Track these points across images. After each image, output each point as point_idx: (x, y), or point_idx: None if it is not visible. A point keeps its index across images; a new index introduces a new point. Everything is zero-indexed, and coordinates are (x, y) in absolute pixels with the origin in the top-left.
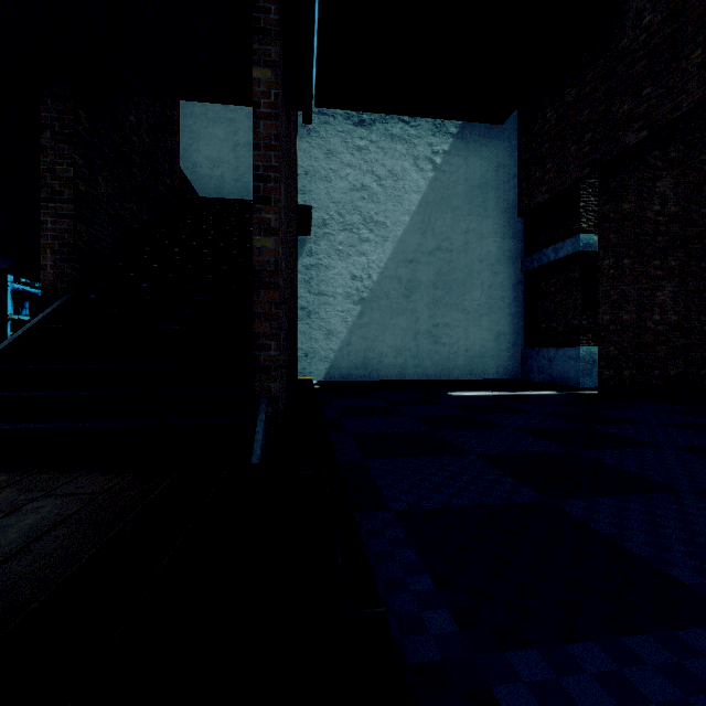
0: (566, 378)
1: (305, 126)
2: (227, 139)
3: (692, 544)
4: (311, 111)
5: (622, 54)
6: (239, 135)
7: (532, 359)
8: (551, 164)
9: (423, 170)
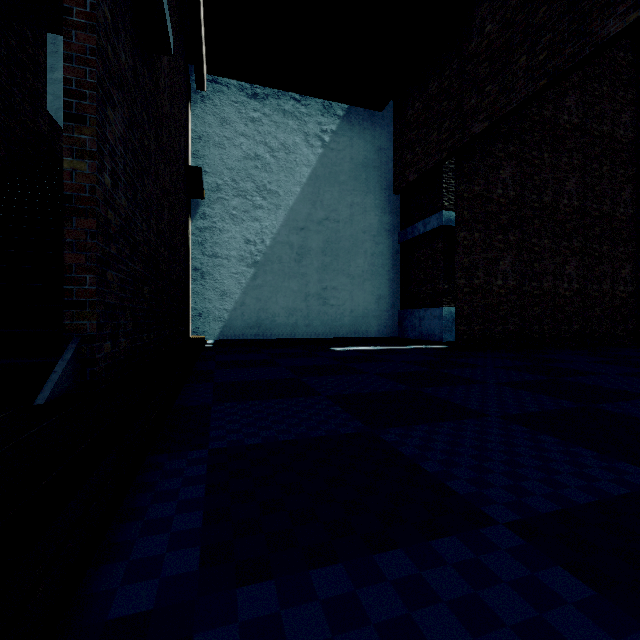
0: (432, 335)
1: (198, 92)
2: None
3: (479, 458)
4: (204, 78)
5: (471, 56)
6: None
7: (406, 319)
8: (418, 148)
9: (313, 146)
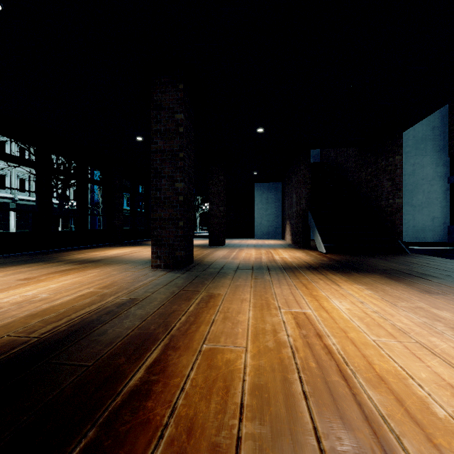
0: None
1: None
2: None
3: None
4: None
5: None
6: None
7: None
8: None
9: None
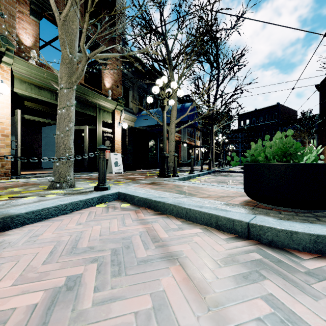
0: None
1: None
2: None
3: None
4: None
5: None
6: None
7: None
8: None
9: None
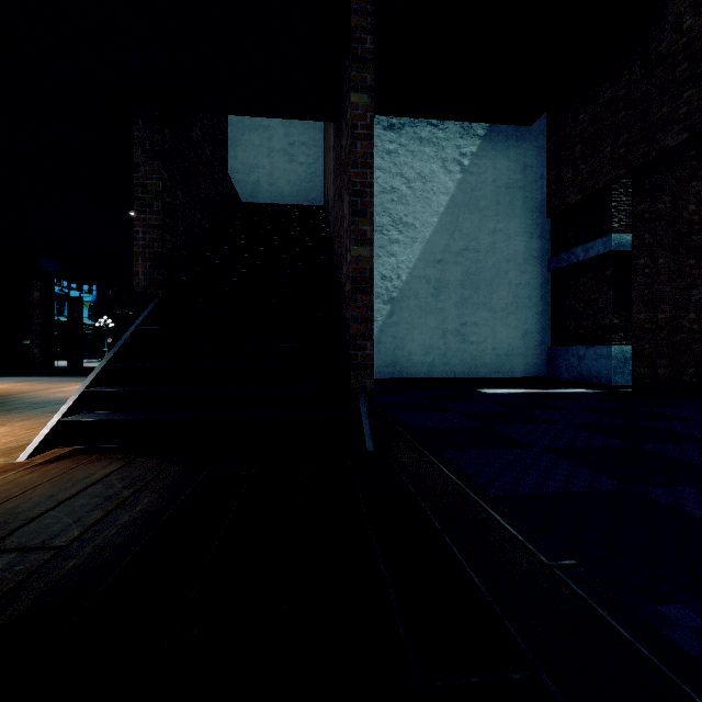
0: (597, 377)
1: None
2: (262, 145)
3: None
4: None
5: (661, 57)
6: (274, 141)
7: (560, 357)
8: (583, 166)
9: (451, 172)
